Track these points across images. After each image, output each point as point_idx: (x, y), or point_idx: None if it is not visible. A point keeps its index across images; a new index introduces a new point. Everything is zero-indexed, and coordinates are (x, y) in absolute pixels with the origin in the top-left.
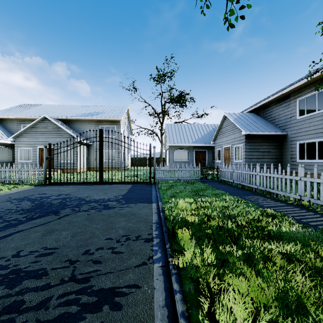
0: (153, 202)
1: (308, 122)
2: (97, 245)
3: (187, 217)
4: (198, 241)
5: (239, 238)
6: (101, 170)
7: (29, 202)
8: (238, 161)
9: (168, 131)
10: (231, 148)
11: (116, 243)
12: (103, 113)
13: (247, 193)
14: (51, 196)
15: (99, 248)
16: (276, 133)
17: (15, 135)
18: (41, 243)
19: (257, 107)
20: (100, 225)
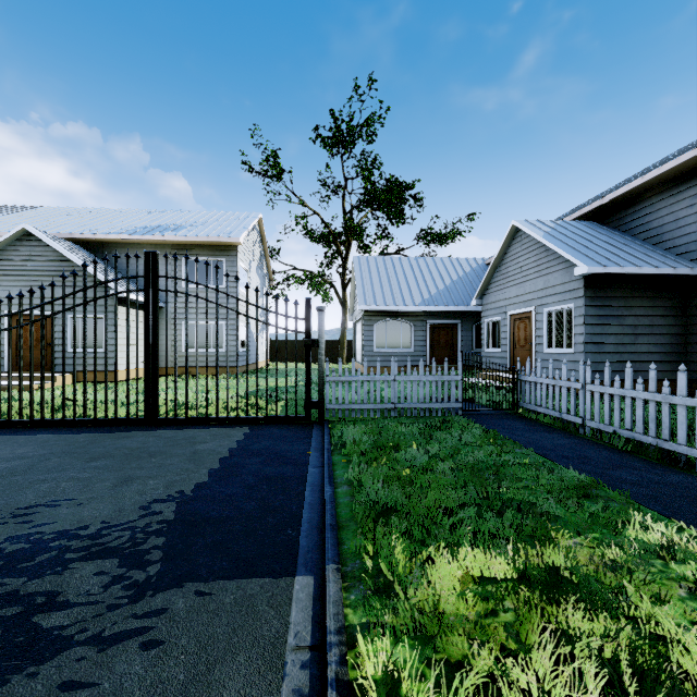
0: (299, 557)
1: None
2: None
3: None
4: None
5: None
6: (152, 383)
7: None
8: (561, 351)
9: (361, 275)
10: (534, 314)
11: None
12: (193, 227)
13: (694, 491)
14: None
15: None
16: (677, 272)
17: None
18: None
19: (605, 203)
20: None
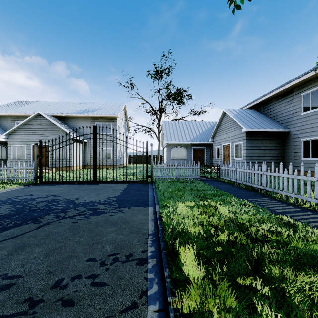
0: (149, 205)
1: (313, 118)
2: (74, 271)
3: (190, 227)
4: (207, 267)
5: (261, 263)
6: (95, 169)
7: (11, 205)
8: (239, 159)
9: (166, 129)
10: (231, 145)
11: (99, 267)
12: (99, 110)
13: (252, 195)
14: (37, 198)
15: (76, 275)
16: (279, 130)
17: (9, 132)
18: (2, 267)
19: (258, 103)
20: (84, 238)
